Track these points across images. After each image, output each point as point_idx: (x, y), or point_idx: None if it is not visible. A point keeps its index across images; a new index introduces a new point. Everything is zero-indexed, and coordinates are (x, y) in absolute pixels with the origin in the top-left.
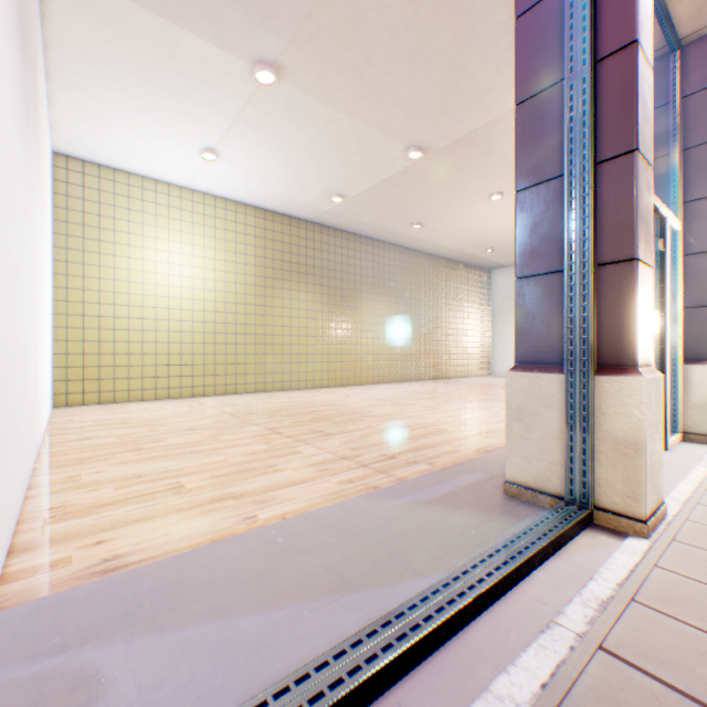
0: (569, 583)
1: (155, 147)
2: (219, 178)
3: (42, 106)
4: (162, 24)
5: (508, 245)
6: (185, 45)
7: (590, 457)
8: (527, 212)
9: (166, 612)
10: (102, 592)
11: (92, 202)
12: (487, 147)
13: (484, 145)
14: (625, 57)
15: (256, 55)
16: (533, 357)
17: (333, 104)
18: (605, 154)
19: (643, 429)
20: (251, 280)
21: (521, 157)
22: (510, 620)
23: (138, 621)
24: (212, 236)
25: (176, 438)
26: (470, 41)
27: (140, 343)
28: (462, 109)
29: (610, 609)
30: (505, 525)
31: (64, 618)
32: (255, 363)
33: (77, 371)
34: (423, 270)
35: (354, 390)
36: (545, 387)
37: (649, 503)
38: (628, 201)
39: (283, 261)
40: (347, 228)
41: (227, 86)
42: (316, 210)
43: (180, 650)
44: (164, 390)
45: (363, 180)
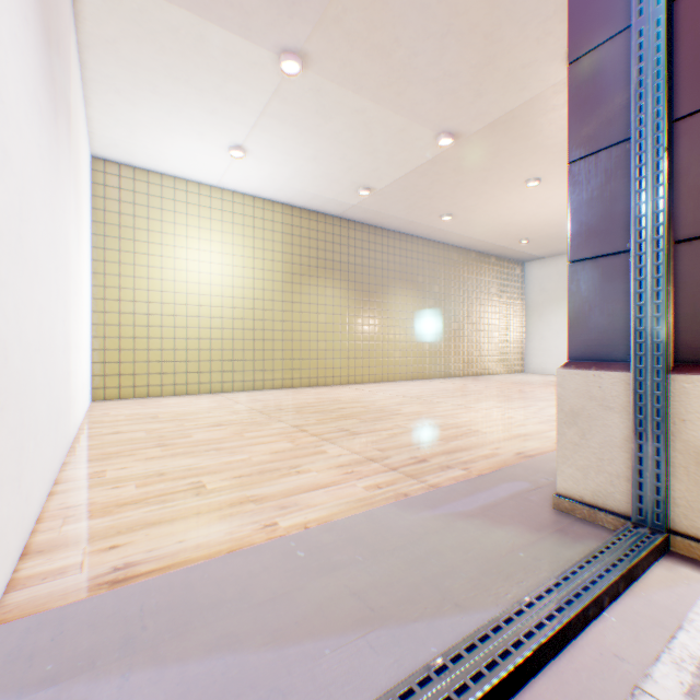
0: (652, 633)
1: (185, 147)
2: (247, 175)
3: (75, 107)
4: (188, 19)
5: (544, 236)
6: (210, 39)
7: (665, 472)
8: (582, 186)
9: (169, 639)
10: (105, 608)
11: (127, 204)
12: (524, 129)
13: (520, 127)
14: None
15: (281, 44)
16: (589, 352)
17: (359, 91)
18: (685, 108)
19: None
20: (278, 276)
21: (575, 123)
22: (581, 681)
23: (138, 649)
24: (241, 234)
25: (202, 433)
26: (507, 10)
27: (172, 339)
28: (497, 89)
29: None
30: (559, 547)
31: (62, 638)
32: (282, 360)
33: (114, 366)
34: (452, 263)
35: (381, 387)
36: (605, 387)
37: None
38: None
39: (310, 257)
40: (374, 222)
41: (252, 79)
42: (343, 205)
43: (180, 692)
44: (194, 385)
45: (391, 171)
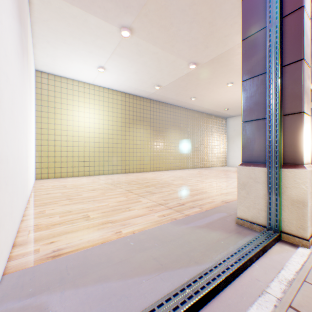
0: (271, 271)
1: (78, 66)
2: (105, 79)
3: (30, 50)
4: (81, 12)
5: (235, 107)
6: (90, 21)
7: (279, 208)
8: (247, 91)
9: (79, 278)
10: (51, 267)
11: (51, 91)
12: (226, 62)
13: (224, 61)
14: (297, 14)
15: (121, 24)
16: (250, 159)
17: (155, 44)
18: (287, 61)
19: (307, 195)
20: (119, 124)
21: (244, 65)
22: (243, 289)
23: (67, 282)
24: (102, 105)
25: (86, 194)
26: (218, 13)
27: (72, 151)
28: (214, 45)
29: (293, 285)
30: (237, 239)
31: (34, 279)
32: (121, 161)
33: (45, 164)
34: (196, 118)
35: (164, 172)
36: (256, 173)
37: (309, 230)
38: (298, 84)
39: (133, 115)
40: (161, 100)
41: (108, 38)
42: (148, 92)
43: (85, 297)
44: (82, 172)
45: (169, 79)
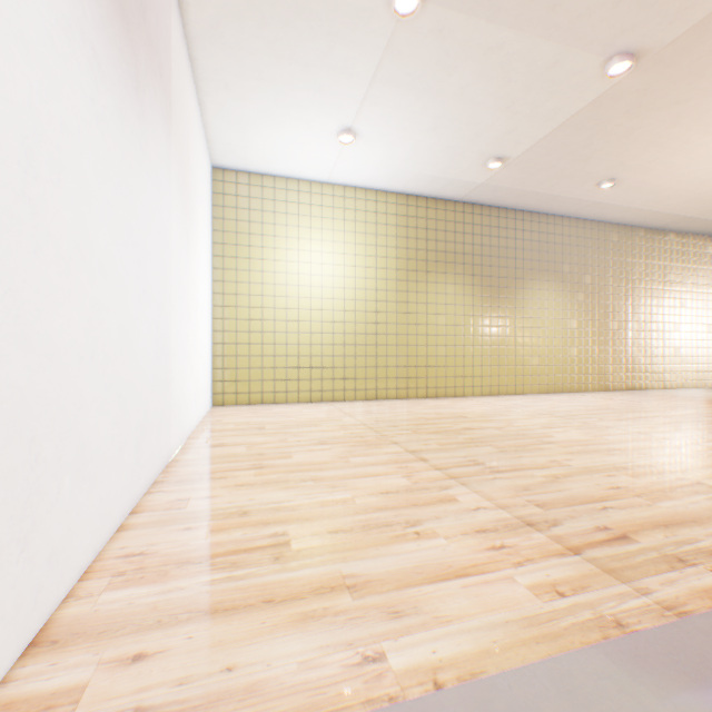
0: None
1: (291, 141)
2: (355, 165)
3: (175, 98)
4: None
5: None
6: None
7: None
8: None
9: None
10: None
11: (241, 210)
12: None
13: None
14: None
15: None
16: None
17: (492, 18)
18: None
19: None
20: (389, 274)
21: None
22: None
23: None
24: (349, 231)
25: (300, 453)
26: None
27: (282, 345)
28: None
29: None
30: None
31: None
32: (394, 367)
33: (229, 372)
34: (607, 246)
35: (511, 401)
36: None
37: None
38: None
39: (424, 250)
40: (501, 203)
41: (358, 36)
42: (463, 185)
43: None
44: (303, 393)
45: (529, 130)
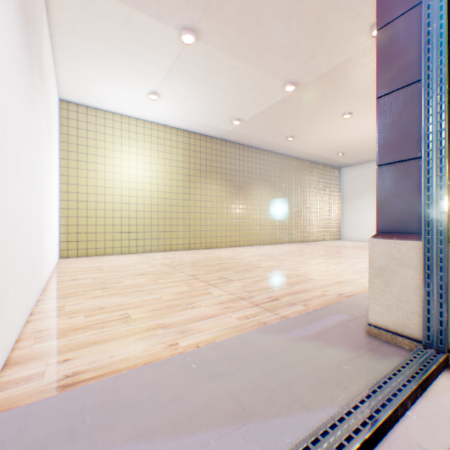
0: (443, 428)
1: (120, 93)
2: (160, 111)
3: (46, 65)
4: (121, 7)
5: (354, 150)
6: (135, 21)
7: (446, 310)
8: (386, 113)
9: (100, 430)
10: (57, 406)
11: (82, 130)
12: (342, 80)
13: (339, 78)
14: None
15: (182, 24)
16: (391, 227)
17: (233, 55)
18: None
19: None
20: (180, 177)
21: (381, 70)
22: None
23: (78, 437)
24: (156, 150)
25: (130, 280)
26: None
27: (112, 218)
28: (324, 53)
29: None
30: (372, 362)
31: (25, 429)
32: (183, 231)
33: (74, 236)
34: (294, 169)
35: (247, 249)
36: (402, 251)
37: None
38: None
39: (201, 164)
40: (242, 142)
41: (163, 48)
42: (222, 130)
43: None
44: (126, 248)
45: (254, 108)
